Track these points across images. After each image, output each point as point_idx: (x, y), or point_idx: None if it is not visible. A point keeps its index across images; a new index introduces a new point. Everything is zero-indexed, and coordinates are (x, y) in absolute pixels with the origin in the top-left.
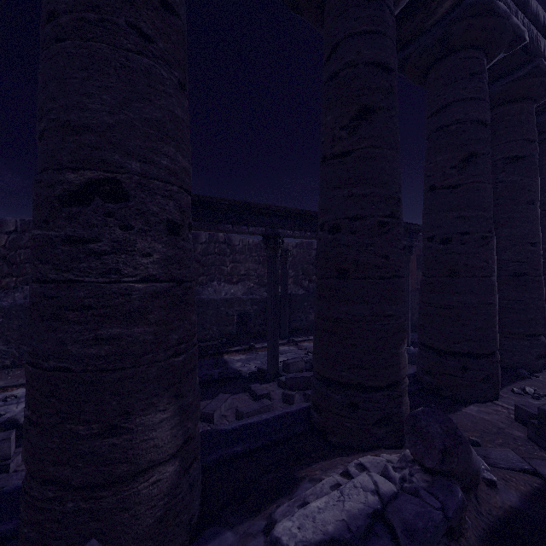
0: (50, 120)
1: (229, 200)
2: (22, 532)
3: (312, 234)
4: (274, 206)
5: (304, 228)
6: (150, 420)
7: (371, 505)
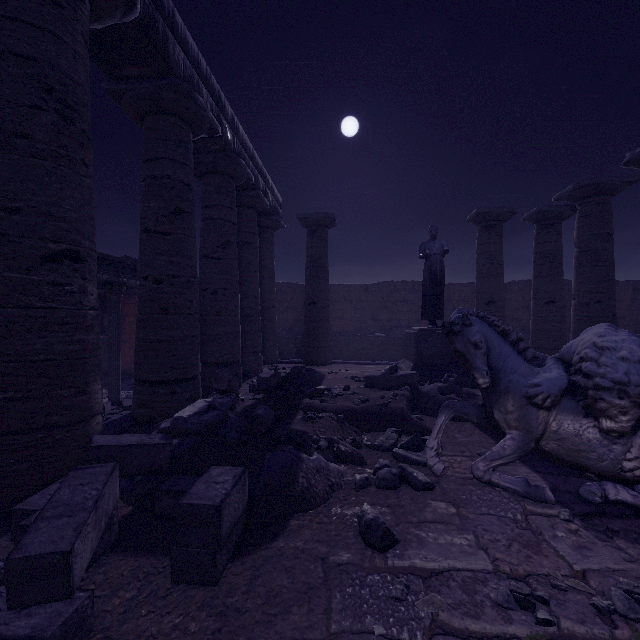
0: (31, 206)
1: None
2: (7, 472)
3: None
4: None
5: None
6: (96, 388)
7: (207, 404)
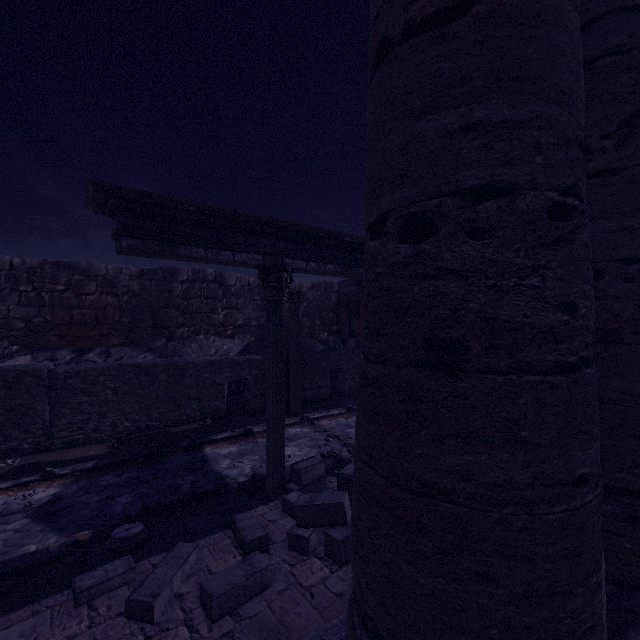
0: None
1: (198, 204)
2: None
3: (336, 267)
4: (276, 219)
5: (325, 258)
6: None
7: None
